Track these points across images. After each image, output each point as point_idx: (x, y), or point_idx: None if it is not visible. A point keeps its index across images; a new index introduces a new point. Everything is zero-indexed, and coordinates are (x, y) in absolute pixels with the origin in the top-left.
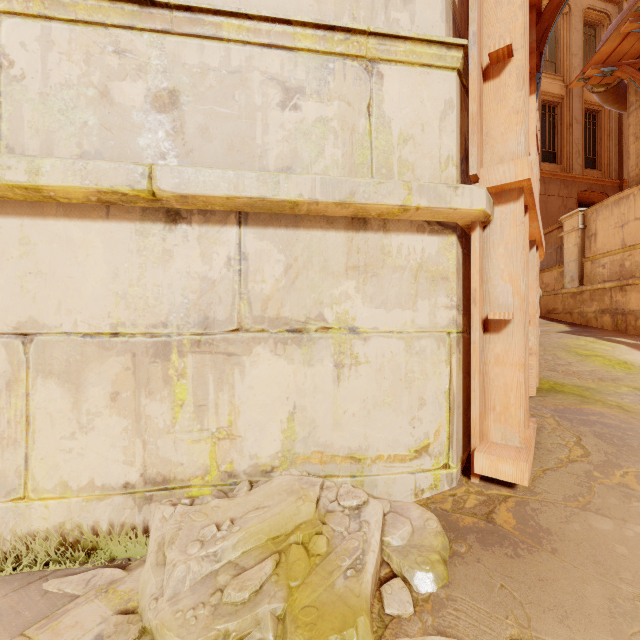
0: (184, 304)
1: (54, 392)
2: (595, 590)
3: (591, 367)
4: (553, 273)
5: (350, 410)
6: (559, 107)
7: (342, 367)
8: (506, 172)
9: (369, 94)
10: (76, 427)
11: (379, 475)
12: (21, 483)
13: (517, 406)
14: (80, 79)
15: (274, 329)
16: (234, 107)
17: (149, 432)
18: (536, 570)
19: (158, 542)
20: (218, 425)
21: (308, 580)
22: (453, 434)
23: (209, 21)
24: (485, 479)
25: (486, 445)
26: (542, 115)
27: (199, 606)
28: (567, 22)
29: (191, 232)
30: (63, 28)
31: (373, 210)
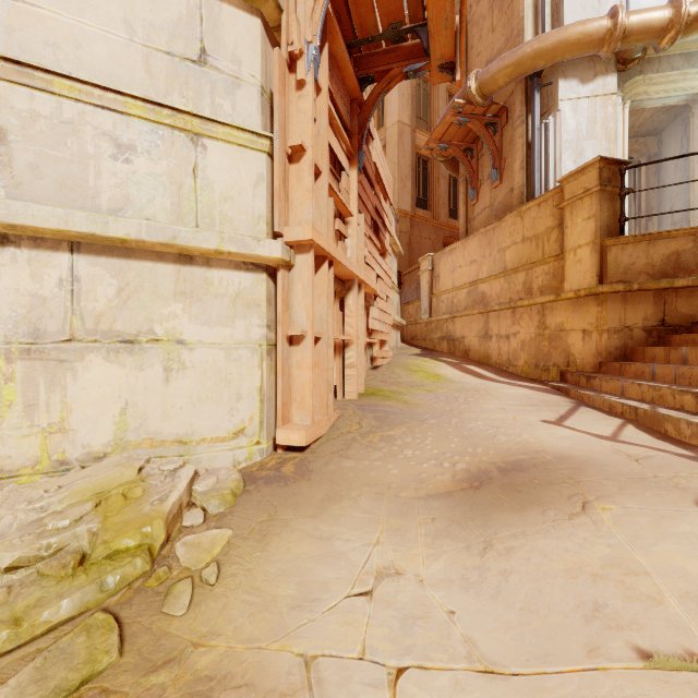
0: (13, 317)
1: None
2: (321, 492)
3: (413, 379)
4: (415, 306)
5: (178, 404)
6: (430, 162)
7: (171, 371)
8: (299, 233)
9: (195, 160)
10: None
11: (203, 453)
12: None
13: (309, 396)
14: None
15: (107, 340)
16: (66, 152)
17: None
18: (294, 490)
19: None
20: (50, 421)
21: (122, 510)
22: (264, 419)
23: (40, 76)
24: (287, 450)
25: (288, 425)
26: (417, 166)
27: (25, 536)
28: (436, 90)
29: (20, 255)
30: None
31: (194, 251)
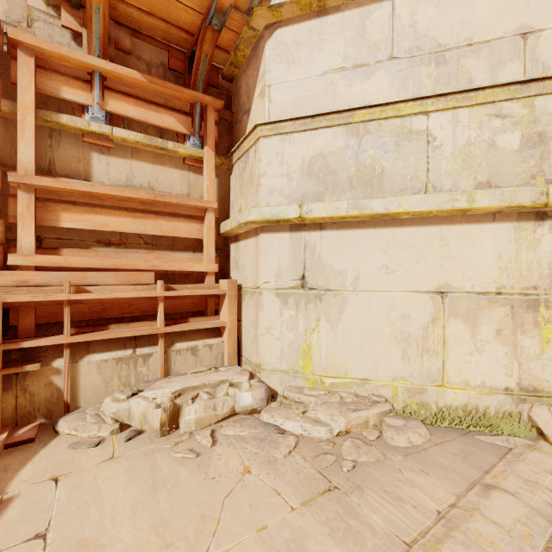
0: (549, 274)
1: (459, 326)
2: None
3: None
4: None
5: None
6: None
7: None
8: None
9: None
10: (473, 348)
11: None
12: (440, 377)
13: None
14: (475, 139)
15: None
16: None
17: (522, 357)
18: None
19: None
20: None
21: None
22: None
23: None
24: None
25: None
26: None
27: None
28: None
29: None
30: (465, 111)
31: None
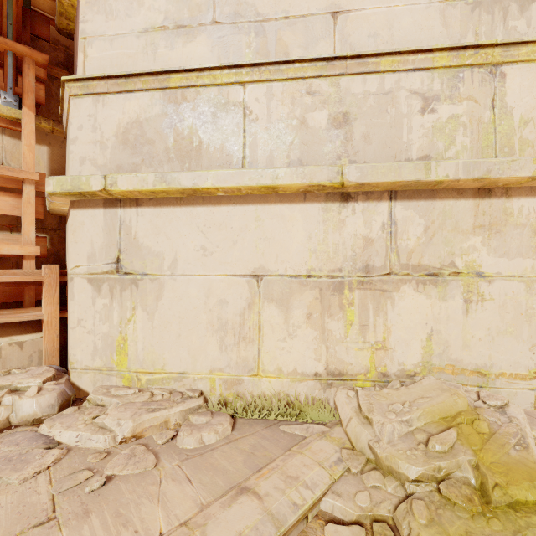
0: (352, 256)
1: (274, 311)
2: None
3: None
4: None
5: (476, 335)
6: None
7: (470, 302)
8: None
9: (493, 91)
10: (286, 334)
11: (502, 388)
12: (256, 366)
13: None
14: (288, 115)
15: (416, 273)
16: (387, 118)
17: (330, 341)
18: None
19: (354, 411)
20: (375, 339)
21: (486, 447)
22: None
23: (371, 62)
24: None
25: None
26: None
27: (412, 449)
28: None
29: (357, 207)
30: (279, 85)
31: (503, 182)
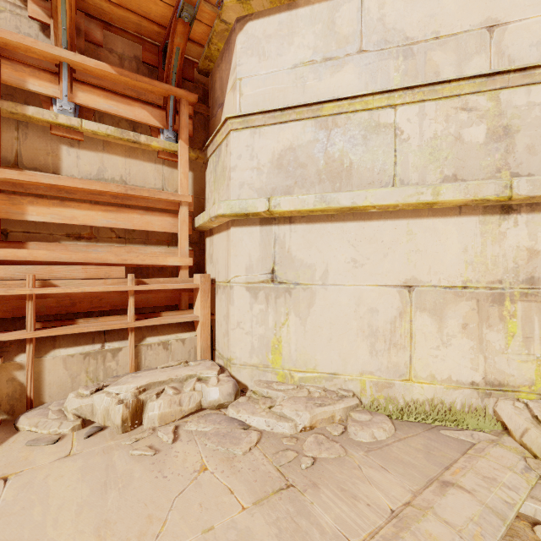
0: (514, 268)
1: (426, 320)
2: None
3: None
4: None
5: None
6: None
7: None
8: None
9: None
10: (439, 343)
11: None
12: (407, 371)
13: None
14: (442, 132)
15: None
16: None
17: (488, 351)
18: None
19: (530, 422)
20: None
21: None
22: None
23: (538, 72)
24: None
25: None
26: None
27: None
28: None
29: (520, 219)
30: (431, 104)
31: None
